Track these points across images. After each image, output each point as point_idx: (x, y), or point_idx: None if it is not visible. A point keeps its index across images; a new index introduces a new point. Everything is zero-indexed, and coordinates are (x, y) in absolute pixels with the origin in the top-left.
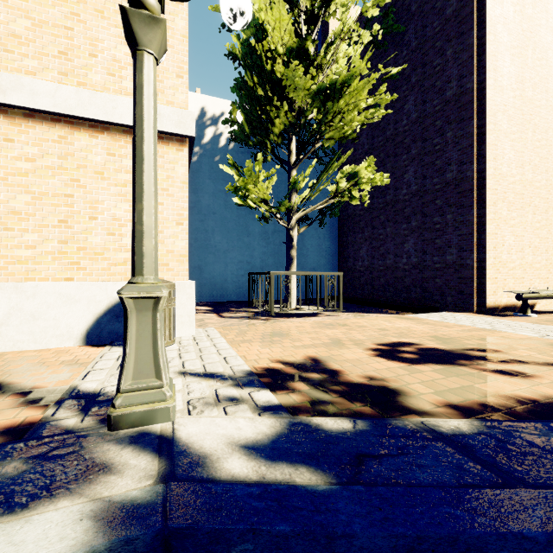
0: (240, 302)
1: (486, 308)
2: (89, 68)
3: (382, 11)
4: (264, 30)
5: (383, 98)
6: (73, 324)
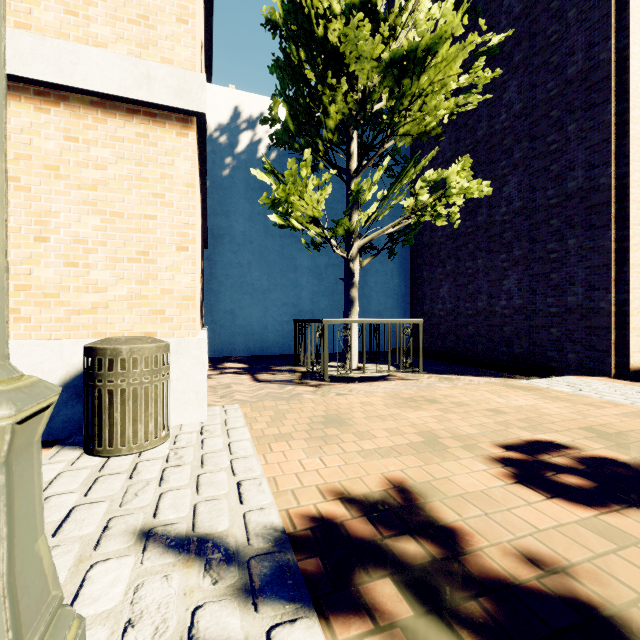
0: (284, 357)
1: (630, 371)
2: (35, 1)
3: None
4: None
5: (480, 77)
6: None
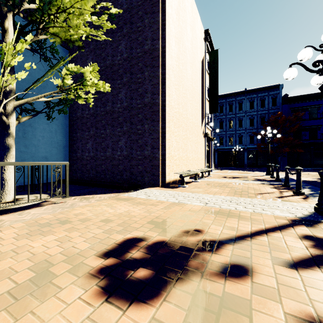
0: None
1: (166, 184)
2: None
3: None
4: None
5: (105, 24)
6: None
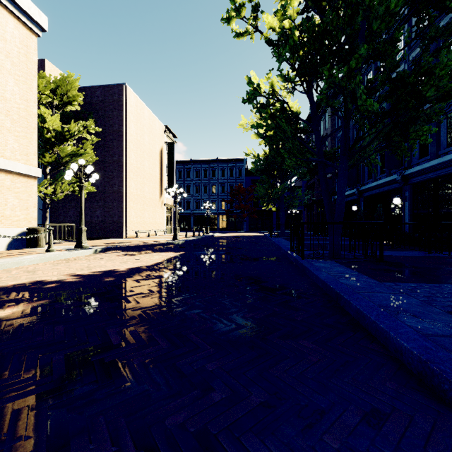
0: None
1: (127, 236)
2: (5, 150)
3: (83, 100)
4: (45, 120)
5: (93, 157)
6: (3, 243)
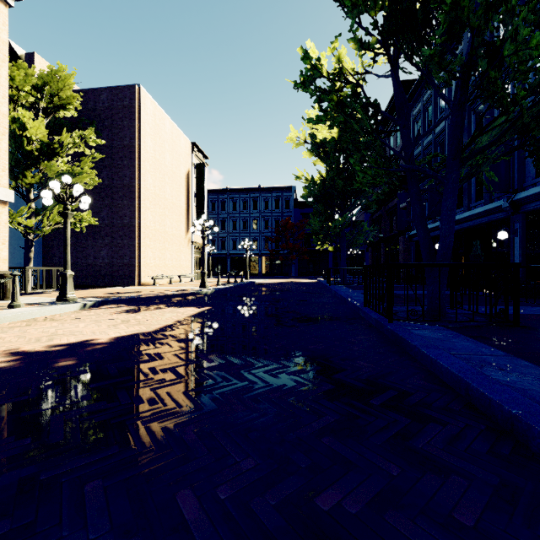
0: None
1: (141, 284)
2: None
3: (85, 106)
4: (26, 127)
5: (94, 179)
6: None
